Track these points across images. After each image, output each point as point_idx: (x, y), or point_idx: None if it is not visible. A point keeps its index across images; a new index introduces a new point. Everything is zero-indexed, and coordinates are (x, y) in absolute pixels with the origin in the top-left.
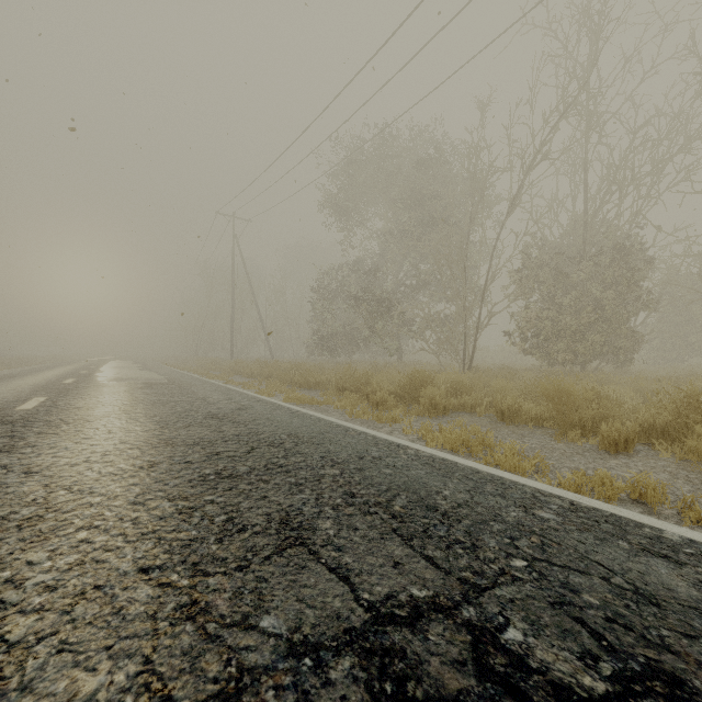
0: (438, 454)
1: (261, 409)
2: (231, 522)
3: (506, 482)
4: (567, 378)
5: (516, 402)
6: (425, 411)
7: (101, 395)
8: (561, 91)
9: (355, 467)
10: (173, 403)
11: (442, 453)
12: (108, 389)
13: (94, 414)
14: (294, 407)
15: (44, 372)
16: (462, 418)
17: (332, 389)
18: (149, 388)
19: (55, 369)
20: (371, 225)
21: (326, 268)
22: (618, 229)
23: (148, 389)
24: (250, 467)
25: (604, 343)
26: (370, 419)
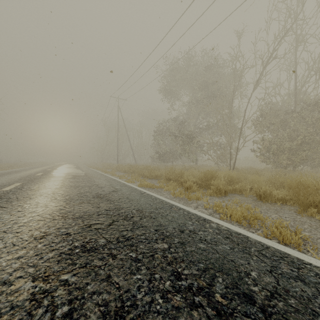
0: (232, 228)
1: (125, 191)
2: (69, 318)
3: (293, 259)
4: (291, 175)
5: (268, 189)
6: (214, 193)
7: (48, 182)
8: (285, 22)
9: (179, 241)
10: (81, 187)
11: (234, 227)
12: (53, 179)
13: (37, 193)
14: (143, 190)
15: (32, 169)
16: (235, 197)
17: (163, 179)
18: (73, 178)
19: (38, 168)
20: (182, 100)
21: (160, 121)
22: (316, 95)
23: (72, 179)
24: (107, 240)
25: (307, 156)
26: (184, 197)
